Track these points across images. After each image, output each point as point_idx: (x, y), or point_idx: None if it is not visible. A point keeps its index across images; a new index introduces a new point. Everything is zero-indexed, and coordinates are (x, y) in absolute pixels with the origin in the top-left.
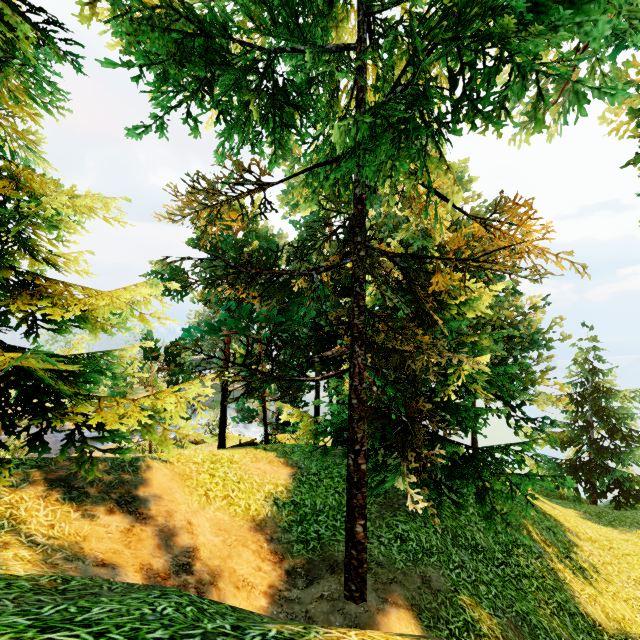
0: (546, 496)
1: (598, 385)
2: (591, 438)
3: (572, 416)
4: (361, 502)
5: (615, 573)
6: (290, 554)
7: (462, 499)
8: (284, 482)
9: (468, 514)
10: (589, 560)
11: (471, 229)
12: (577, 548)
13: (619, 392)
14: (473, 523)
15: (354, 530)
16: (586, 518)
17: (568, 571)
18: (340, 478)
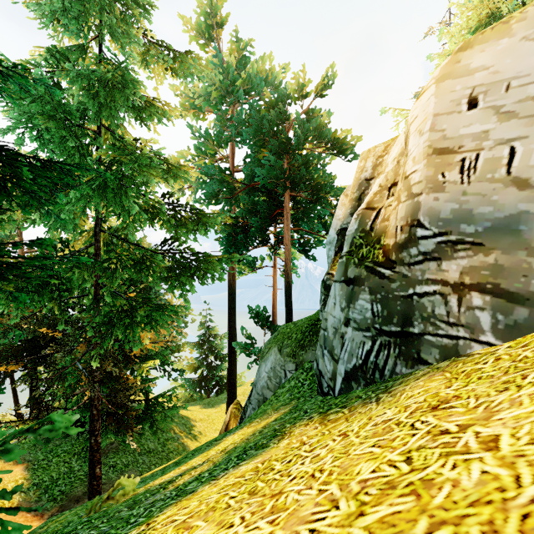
0: (187, 402)
1: (211, 333)
2: (208, 362)
3: (200, 352)
4: (99, 457)
5: (208, 430)
6: (47, 510)
7: (143, 431)
8: (22, 476)
9: (146, 436)
10: (199, 430)
11: (149, 336)
12: (195, 427)
13: (218, 337)
14: (148, 440)
15: (95, 472)
16: (203, 407)
17: (189, 440)
18: (65, 453)
